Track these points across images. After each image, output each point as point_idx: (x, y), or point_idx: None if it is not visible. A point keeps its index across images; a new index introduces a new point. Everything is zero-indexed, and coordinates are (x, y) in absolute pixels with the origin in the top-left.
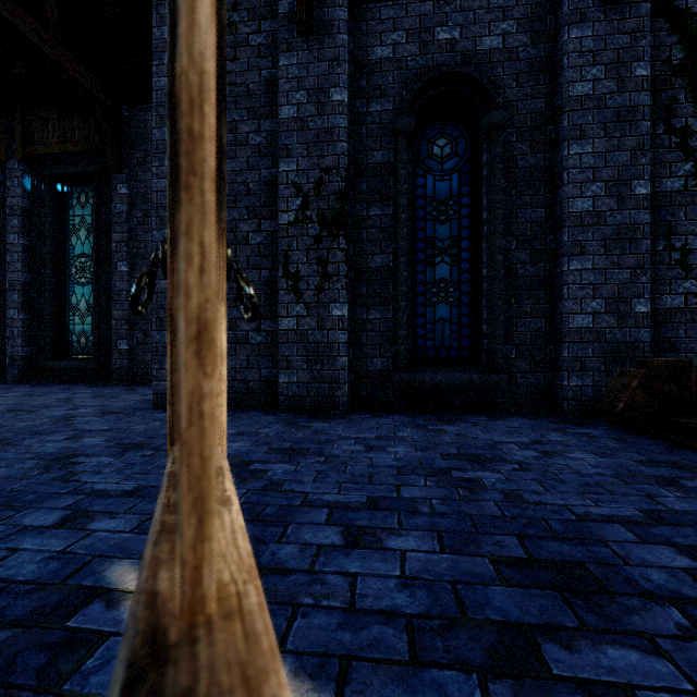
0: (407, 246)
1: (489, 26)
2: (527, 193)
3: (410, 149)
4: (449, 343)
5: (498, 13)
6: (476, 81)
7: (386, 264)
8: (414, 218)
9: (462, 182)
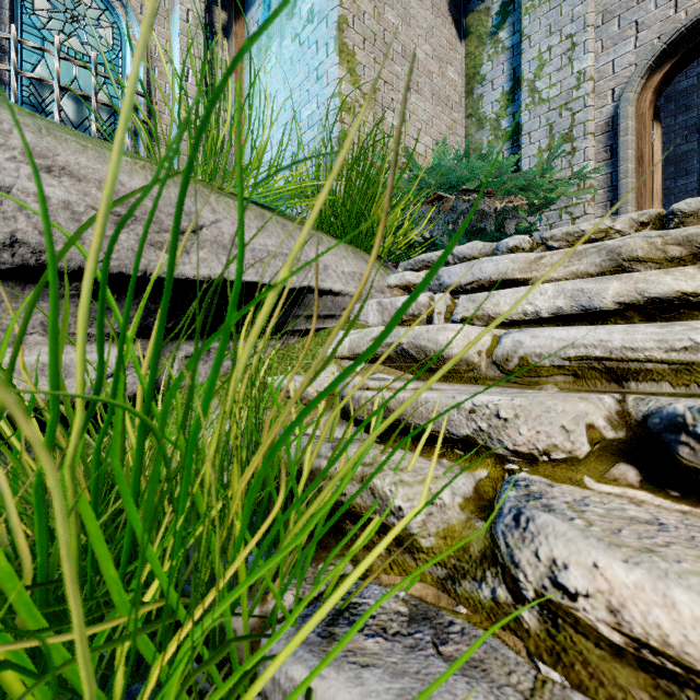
0: None
1: None
2: None
3: None
4: None
5: None
6: None
7: None
8: None
9: None
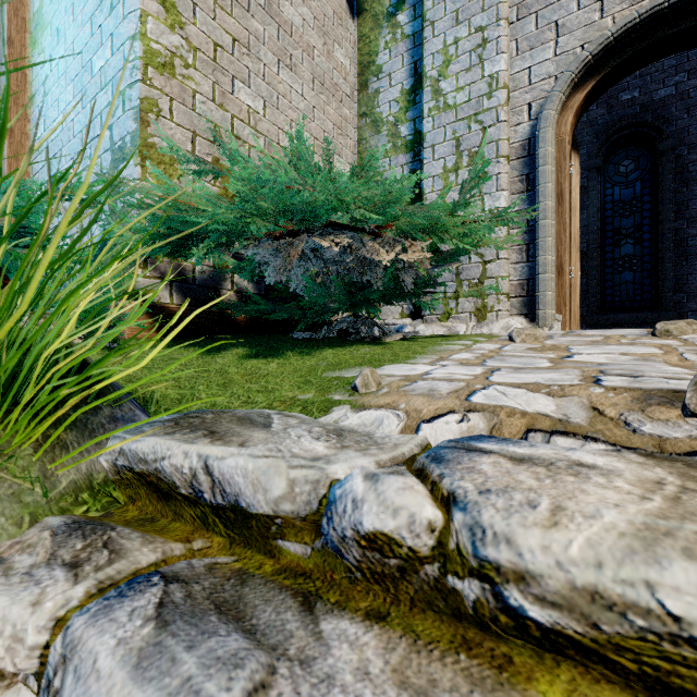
0: (597, 237)
1: (663, 82)
2: (696, 188)
3: (599, 176)
4: (632, 298)
5: (671, 71)
6: (650, 124)
7: (581, 250)
8: (603, 217)
9: (643, 187)
